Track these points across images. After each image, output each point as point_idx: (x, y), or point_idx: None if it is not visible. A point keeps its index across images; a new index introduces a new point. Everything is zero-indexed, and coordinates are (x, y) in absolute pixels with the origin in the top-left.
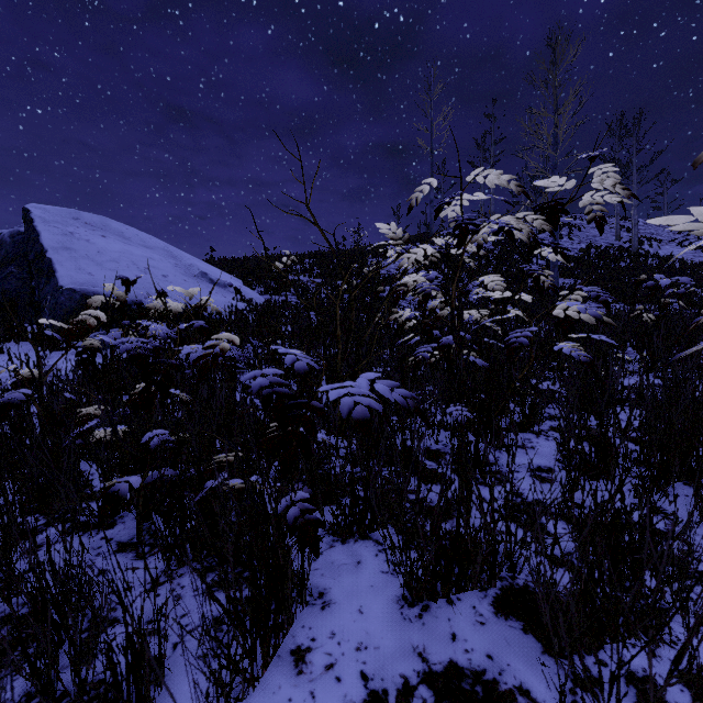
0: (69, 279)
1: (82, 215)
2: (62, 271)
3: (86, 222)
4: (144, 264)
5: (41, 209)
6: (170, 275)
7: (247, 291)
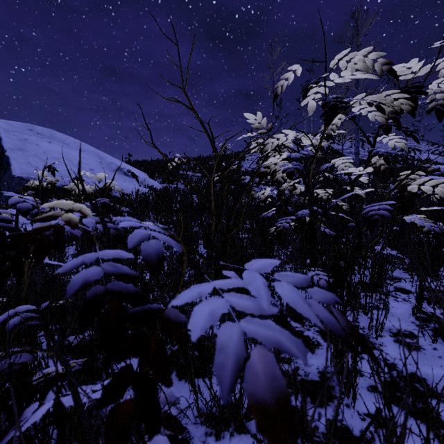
0: (20, 170)
1: (35, 128)
2: (15, 165)
3: (37, 132)
4: (77, 161)
5: (5, 122)
6: (96, 169)
7: (150, 181)
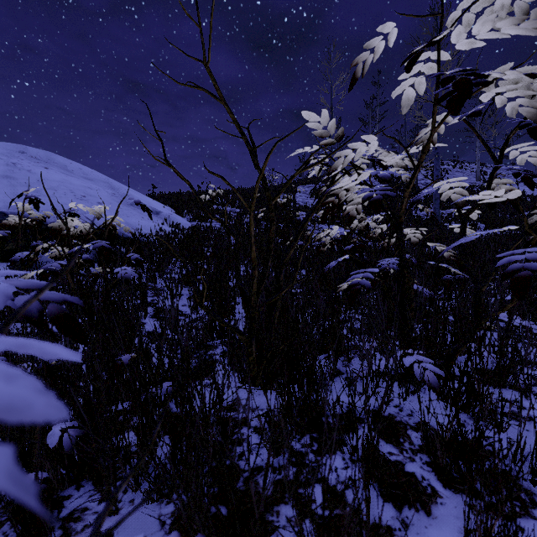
0: (3, 204)
1: (29, 150)
2: None
3: (31, 156)
4: (81, 192)
5: None
6: (106, 202)
7: (177, 218)
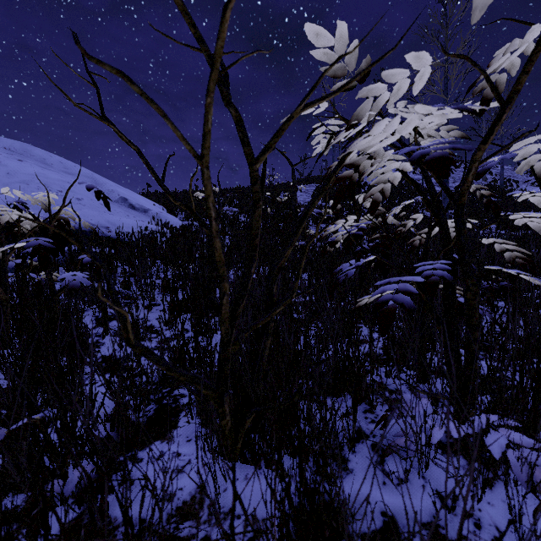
0: None
1: (2, 141)
2: None
3: (5, 147)
4: (58, 187)
5: None
6: (86, 198)
7: (167, 216)
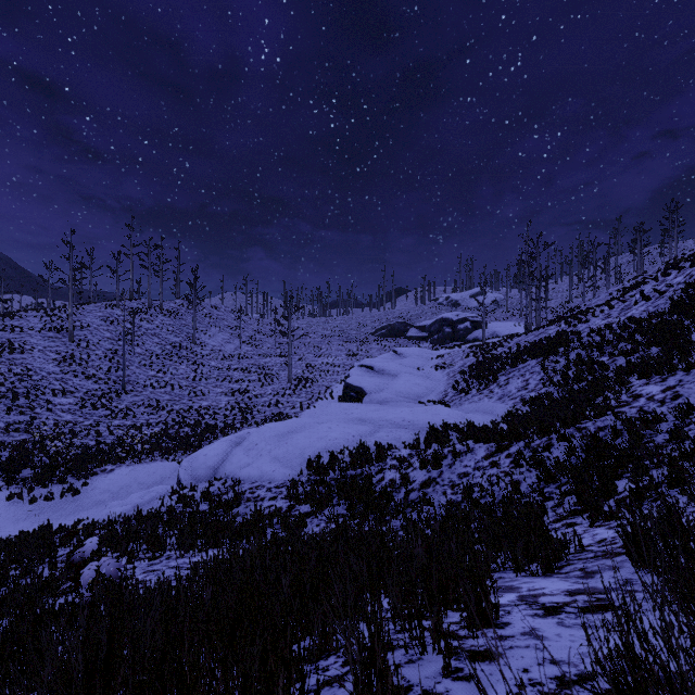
0: None
1: None
2: None
3: None
4: None
5: None
6: None
7: None
